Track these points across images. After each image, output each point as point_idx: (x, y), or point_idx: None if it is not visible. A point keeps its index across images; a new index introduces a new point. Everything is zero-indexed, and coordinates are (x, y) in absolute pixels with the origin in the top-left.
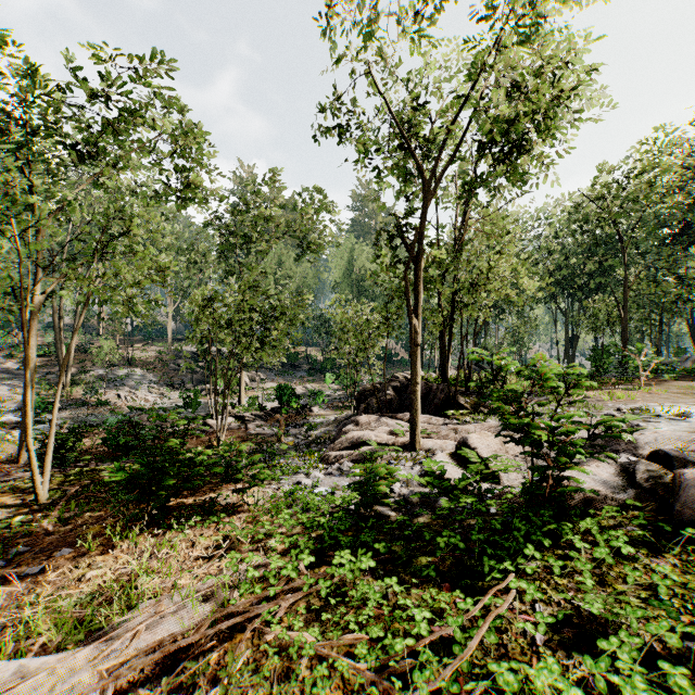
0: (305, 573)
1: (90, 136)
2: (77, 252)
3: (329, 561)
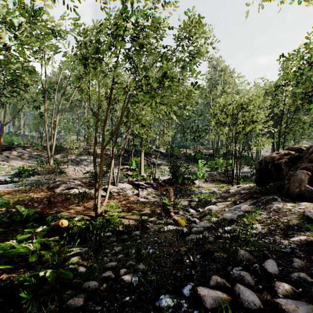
0: None
1: None
2: None
3: None
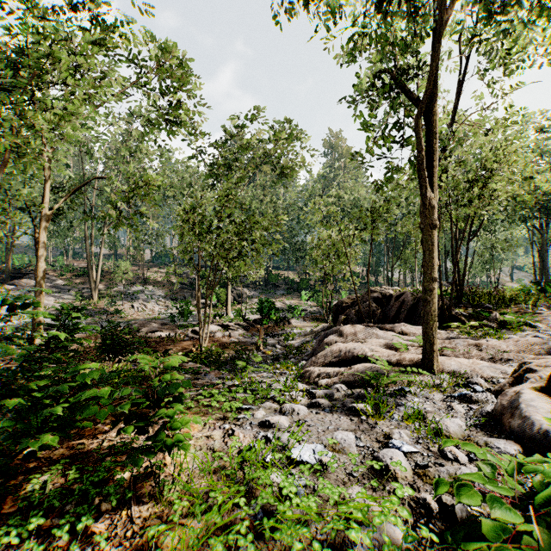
0: None
1: None
2: None
3: None
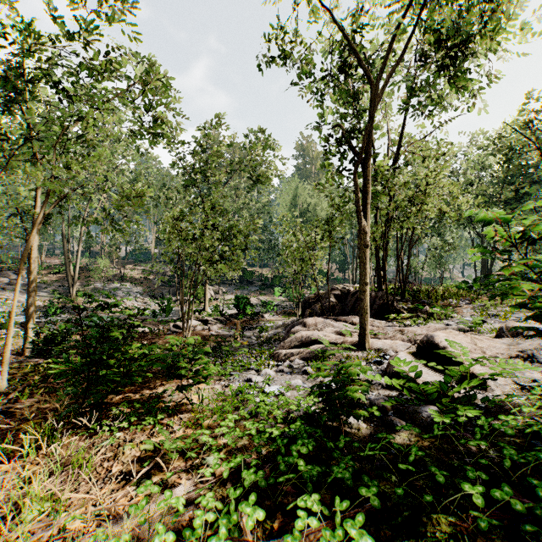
0: (249, 540)
1: (78, 81)
2: (40, 153)
3: (286, 504)
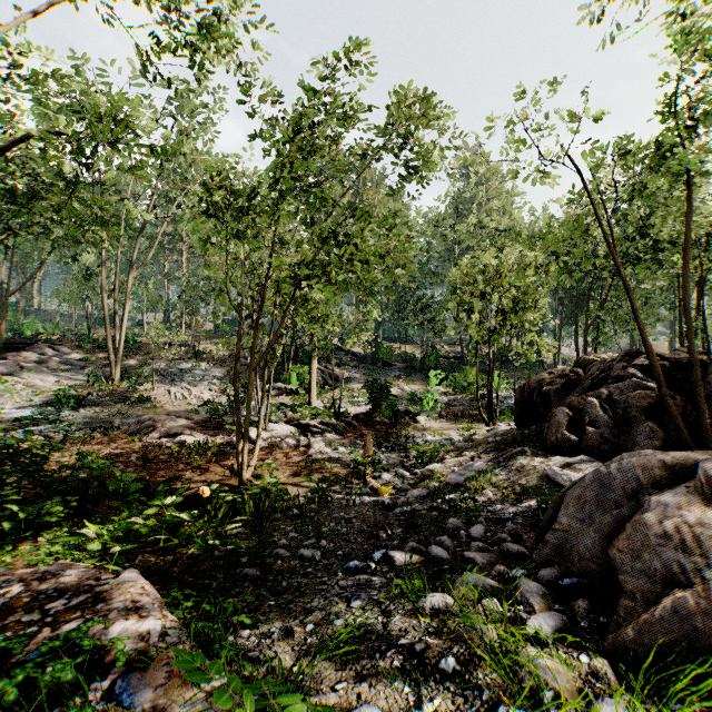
0: None
1: None
2: None
3: None
